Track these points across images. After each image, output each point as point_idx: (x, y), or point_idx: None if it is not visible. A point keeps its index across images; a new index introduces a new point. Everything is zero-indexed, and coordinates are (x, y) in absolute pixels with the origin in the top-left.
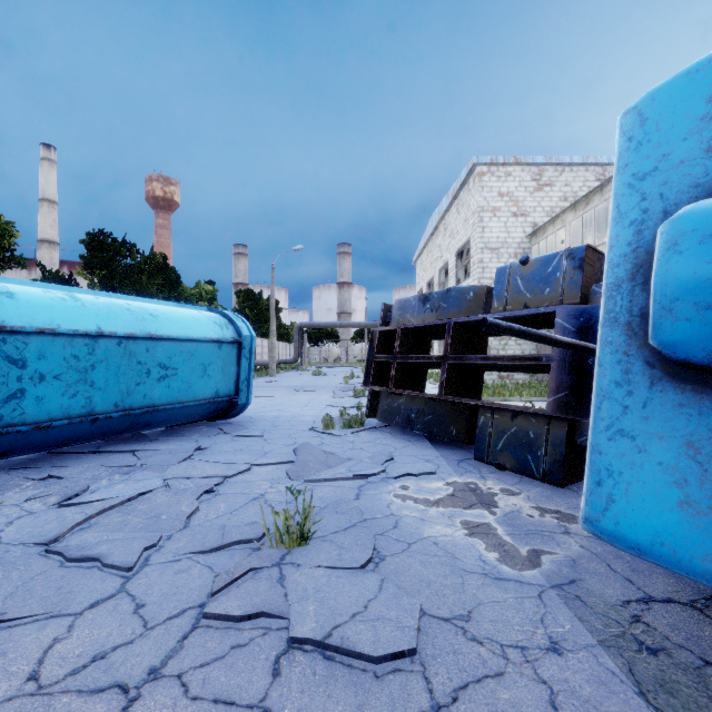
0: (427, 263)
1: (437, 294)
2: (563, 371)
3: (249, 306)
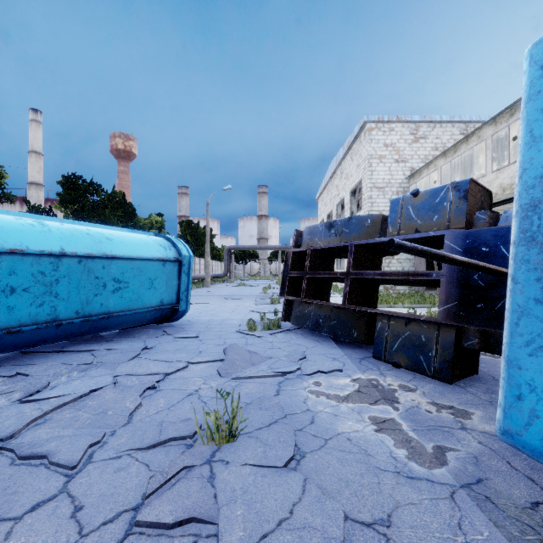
0: (327, 199)
1: (340, 221)
2: (451, 285)
3: (190, 233)
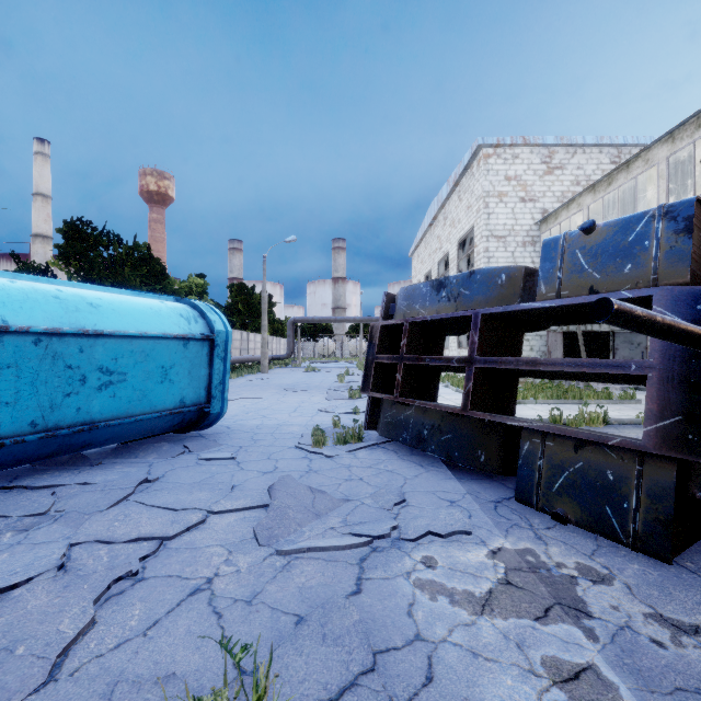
0: (425, 255)
1: (456, 278)
2: (670, 385)
3: (242, 300)
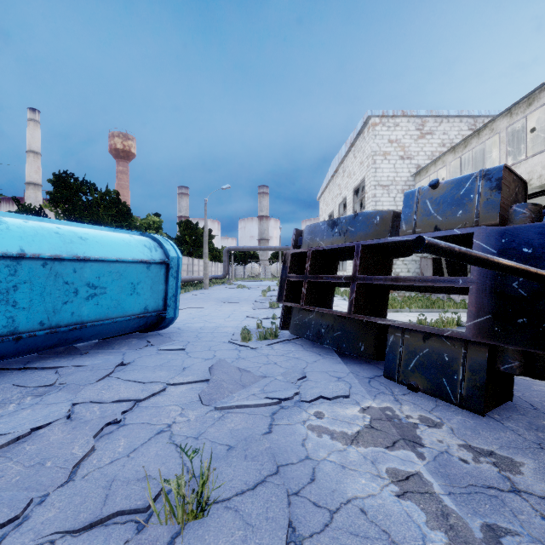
0: (329, 199)
1: (345, 219)
2: (483, 294)
3: (188, 234)
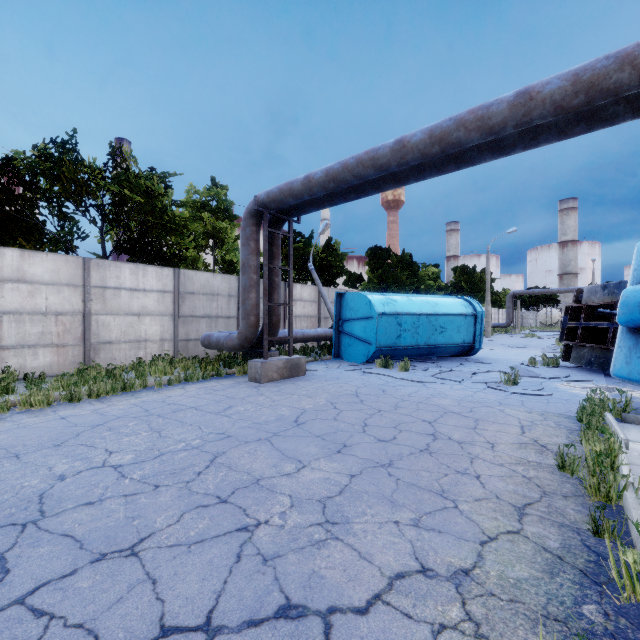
0: None
1: (612, 284)
2: None
3: (464, 279)
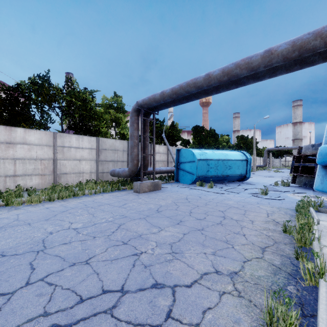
0: None
1: (317, 144)
2: None
3: (242, 142)
